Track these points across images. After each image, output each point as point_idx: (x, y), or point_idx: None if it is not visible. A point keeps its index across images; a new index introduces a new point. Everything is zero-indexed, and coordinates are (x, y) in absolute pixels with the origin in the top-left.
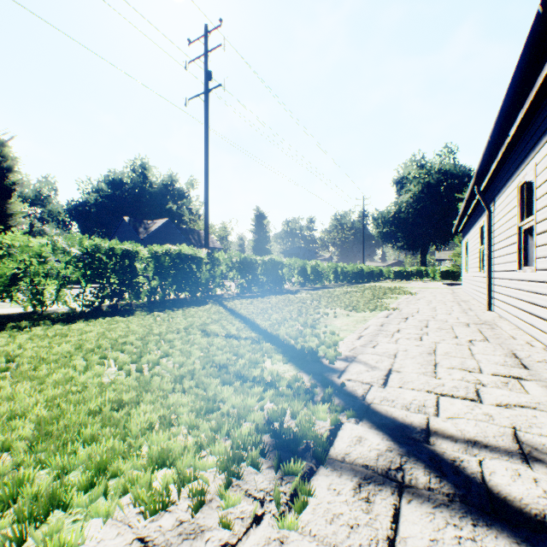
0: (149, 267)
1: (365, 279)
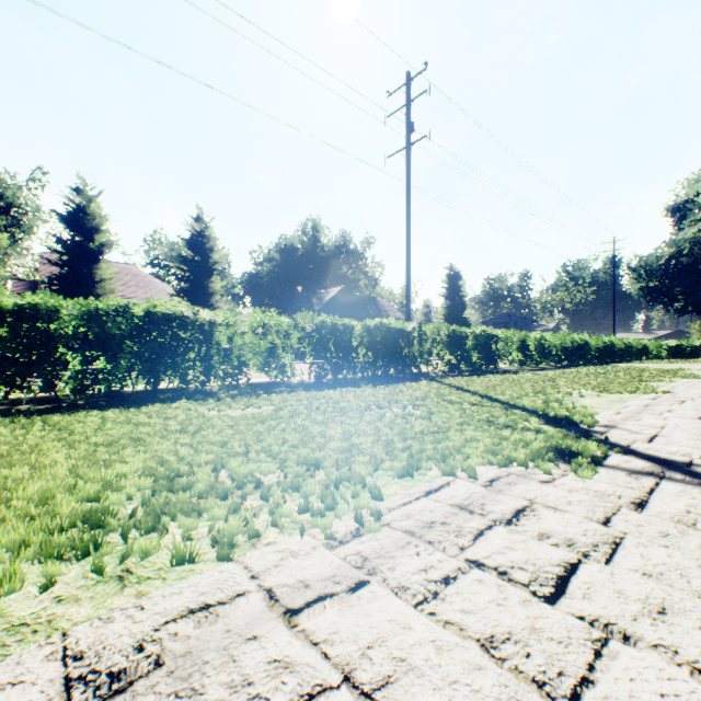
0: (363, 341)
1: (616, 357)
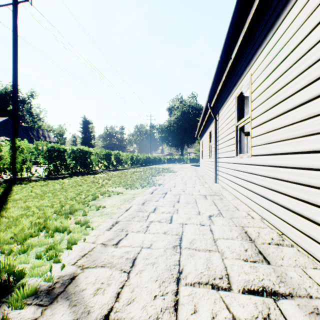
0: None
1: (151, 163)
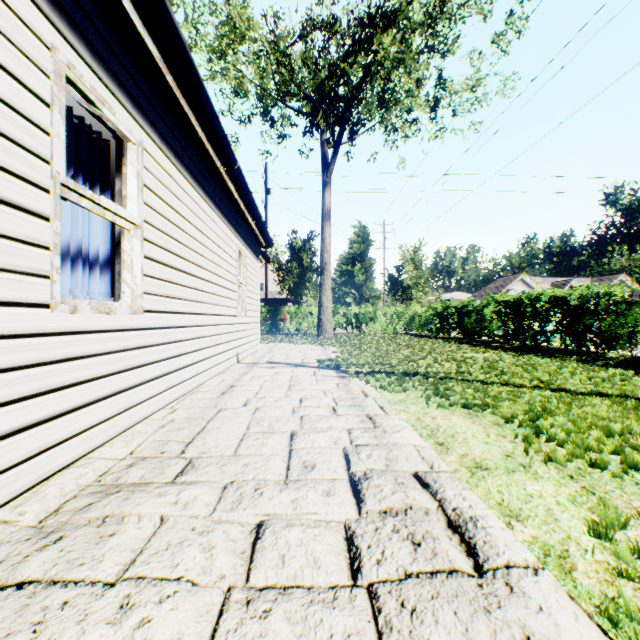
0: None
1: None
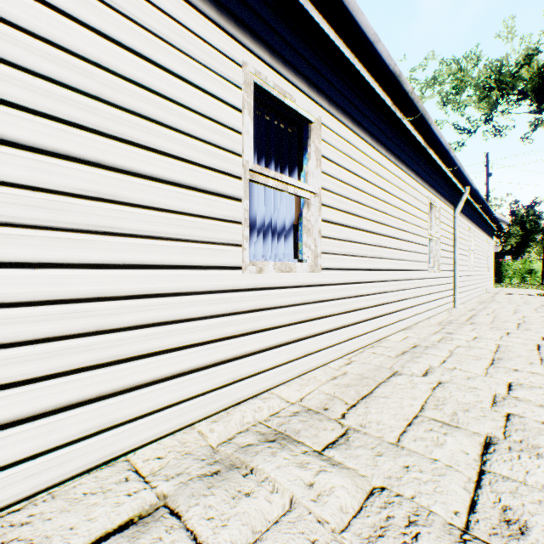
0: None
1: None
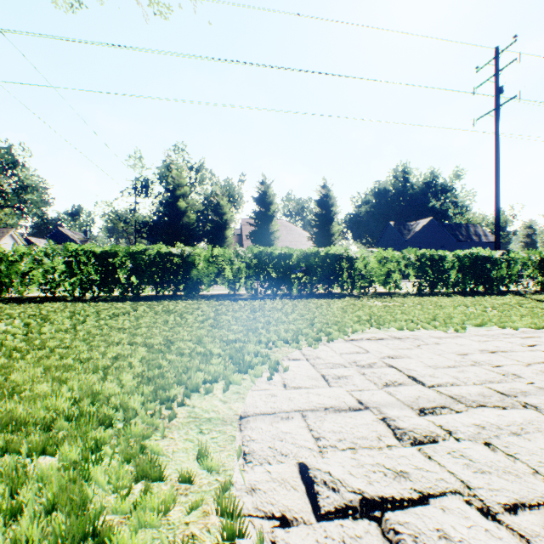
0: (453, 266)
1: None
